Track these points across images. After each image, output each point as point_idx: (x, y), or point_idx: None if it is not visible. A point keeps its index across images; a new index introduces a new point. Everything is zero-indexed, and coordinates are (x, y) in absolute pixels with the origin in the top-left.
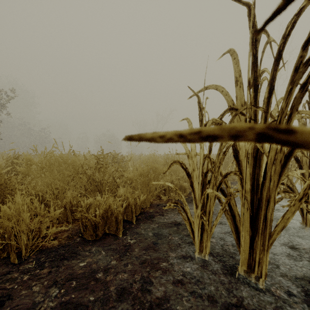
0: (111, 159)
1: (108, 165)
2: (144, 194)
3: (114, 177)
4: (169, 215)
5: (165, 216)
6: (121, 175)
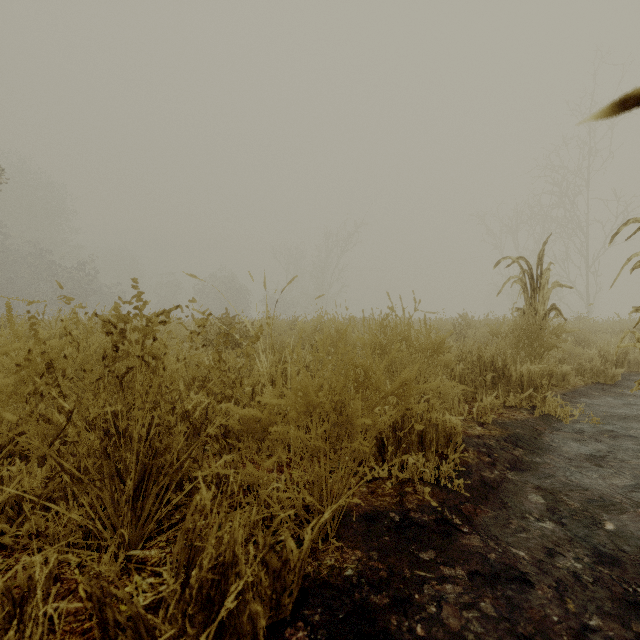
0: (216, 331)
1: (164, 362)
2: (315, 490)
3: (189, 411)
4: (441, 605)
5: (425, 612)
6: (225, 397)
